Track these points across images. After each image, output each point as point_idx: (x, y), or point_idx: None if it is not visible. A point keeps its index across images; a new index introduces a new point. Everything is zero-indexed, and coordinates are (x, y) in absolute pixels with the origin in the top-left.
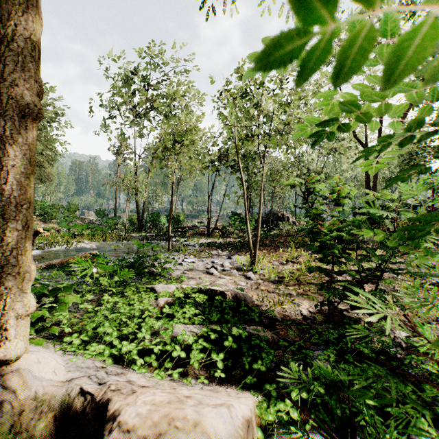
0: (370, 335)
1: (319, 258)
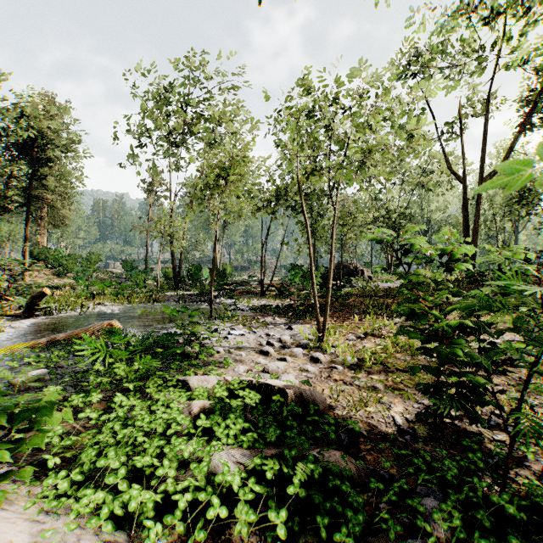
0: (502, 467)
1: (424, 349)
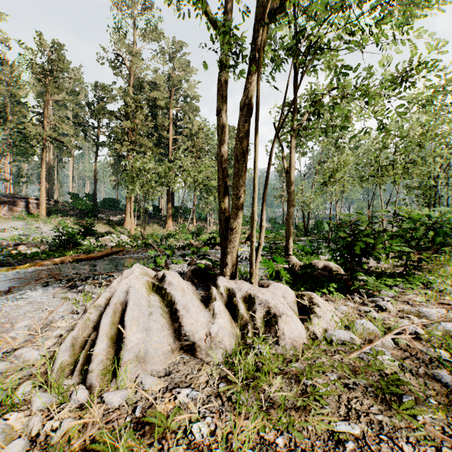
0: None
1: None
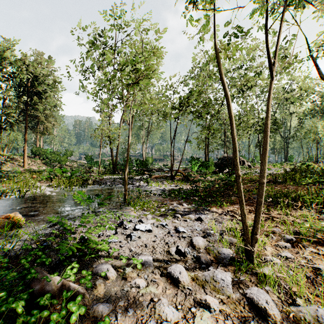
0: None
1: None
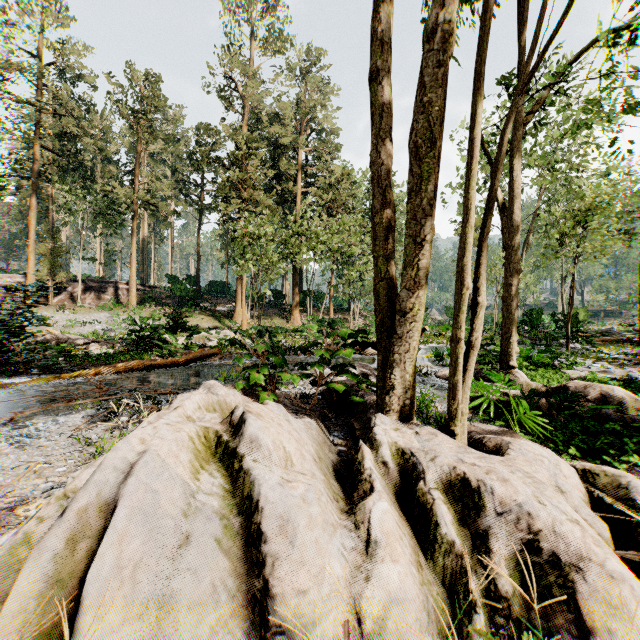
0: None
1: None
